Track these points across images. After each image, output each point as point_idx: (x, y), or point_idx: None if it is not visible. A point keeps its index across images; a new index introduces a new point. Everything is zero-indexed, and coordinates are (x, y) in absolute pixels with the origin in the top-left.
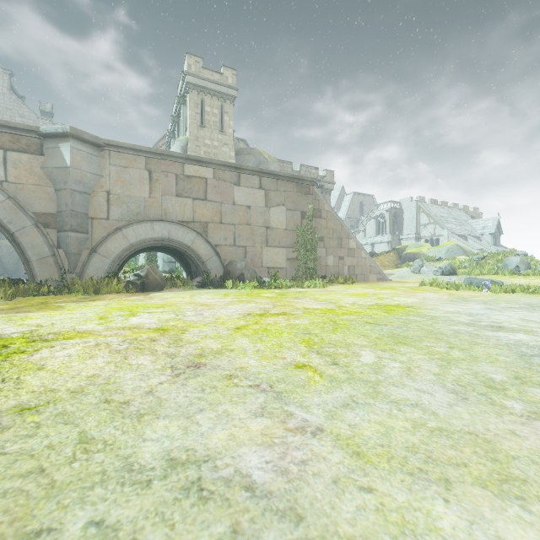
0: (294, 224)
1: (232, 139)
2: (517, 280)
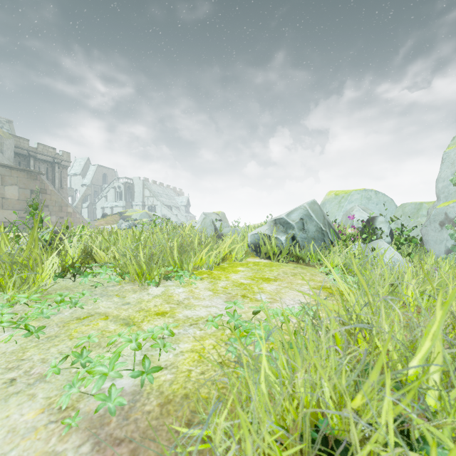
0: (25, 196)
1: None
2: None
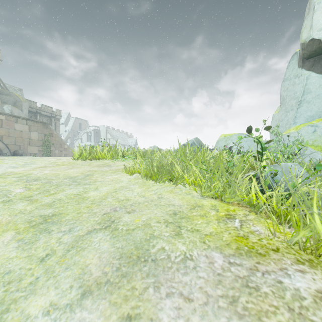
0: (42, 138)
1: None
2: None
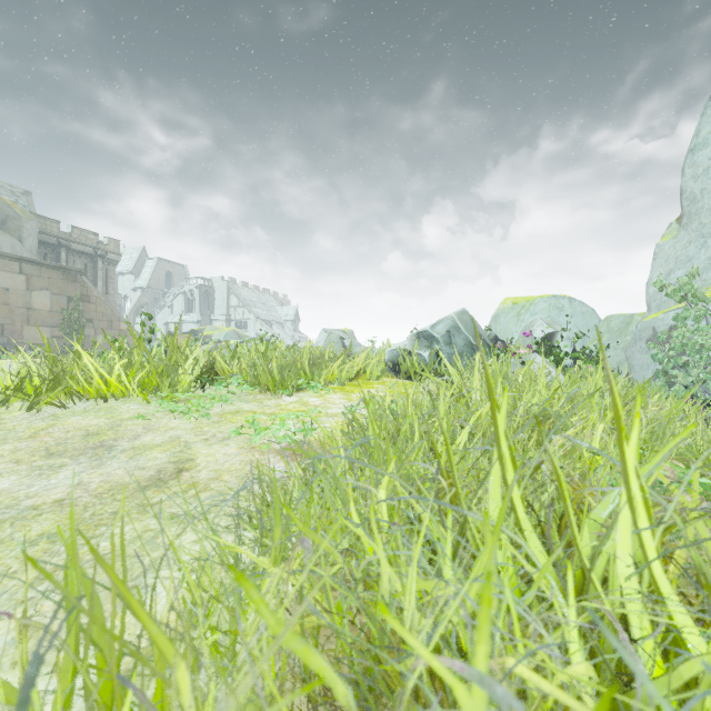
0: (61, 306)
1: None
2: None
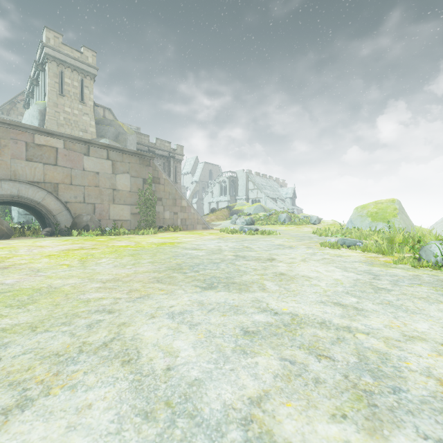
0: (137, 187)
1: (92, 110)
2: (281, 228)
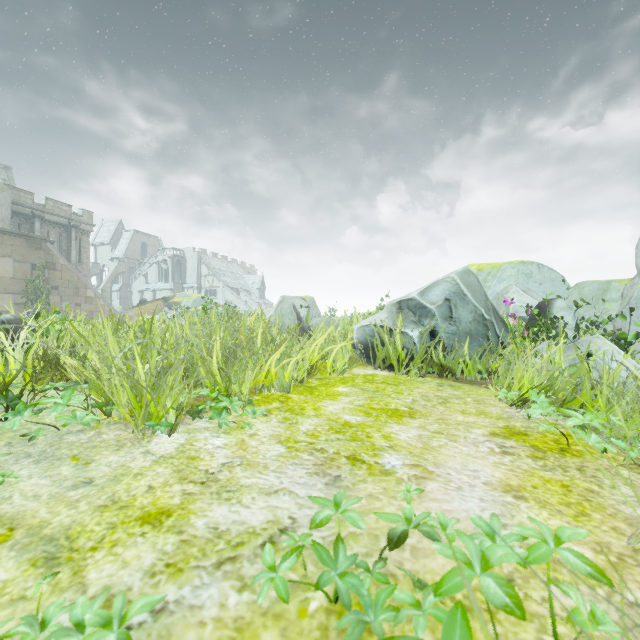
0: (24, 274)
1: None
2: None
